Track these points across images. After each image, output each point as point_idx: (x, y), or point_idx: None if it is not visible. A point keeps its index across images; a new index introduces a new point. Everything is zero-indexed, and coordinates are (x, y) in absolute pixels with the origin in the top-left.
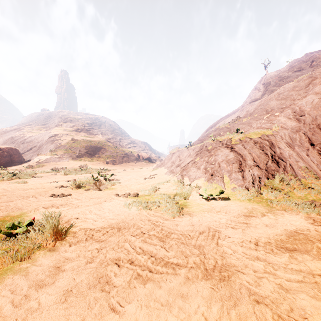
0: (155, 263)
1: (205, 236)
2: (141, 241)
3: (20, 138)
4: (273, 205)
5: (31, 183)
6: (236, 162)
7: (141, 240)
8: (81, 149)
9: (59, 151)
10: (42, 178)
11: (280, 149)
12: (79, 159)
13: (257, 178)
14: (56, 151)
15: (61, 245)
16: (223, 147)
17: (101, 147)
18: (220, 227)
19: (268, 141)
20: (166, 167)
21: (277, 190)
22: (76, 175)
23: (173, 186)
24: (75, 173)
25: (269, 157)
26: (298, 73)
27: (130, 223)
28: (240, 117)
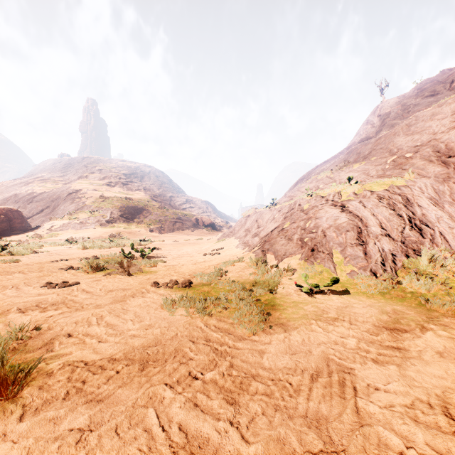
0: None
1: (325, 388)
2: (185, 402)
3: (27, 195)
4: (431, 306)
5: (25, 262)
6: (353, 229)
7: (184, 400)
8: (113, 210)
9: (82, 214)
10: (47, 254)
11: (421, 208)
12: (110, 226)
13: (389, 256)
14: (78, 214)
15: (2, 415)
16: (328, 205)
17: (143, 208)
18: (350, 361)
19: (401, 196)
20: (237, 237)
21: (426, 276)
22: (102, 249)
23: (250, 268)
24: (100, 247)
25: (405, 220)
26: (431, 99)
27: (169, 349)
28: (349, 162)
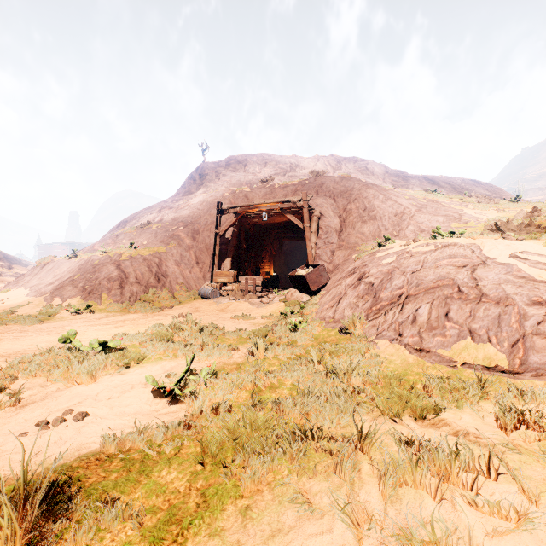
0: (16, 336)
1: (57, 327)
2: (3, 334)
3: None
4: (130, 311)
5: None
6: (119, 279)
7: (2, 334)
8: None
9: None
10: None
11: (166, 267)
12: None
13: (135, 294)
14: None
15: None
16: (111, 263)
17: None
18: (72, 324)
19: (158, 259)
20: (28, 288)
21: (149, 302)
22: None
23: (38, 308)
24: None
25: (153, 274)
26: (233, 174)
27: None
28: (150, 223)
